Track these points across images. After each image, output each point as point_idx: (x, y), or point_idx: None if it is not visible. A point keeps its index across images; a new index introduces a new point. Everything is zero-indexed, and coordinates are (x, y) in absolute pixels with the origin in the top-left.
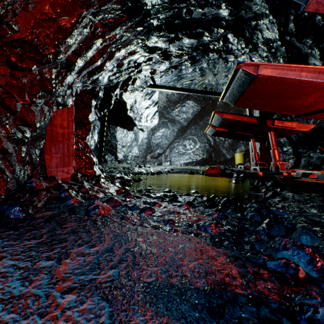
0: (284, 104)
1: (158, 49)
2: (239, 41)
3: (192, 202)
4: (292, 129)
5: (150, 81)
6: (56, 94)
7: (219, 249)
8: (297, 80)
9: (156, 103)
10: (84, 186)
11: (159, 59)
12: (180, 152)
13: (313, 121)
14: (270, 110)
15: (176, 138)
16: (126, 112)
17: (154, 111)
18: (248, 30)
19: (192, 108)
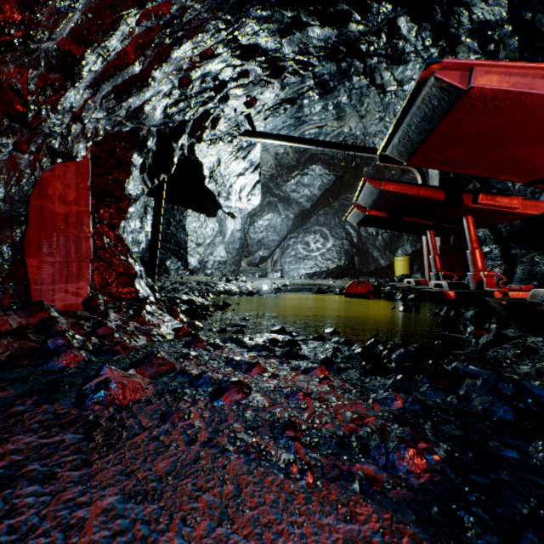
0: (510, 157)
1: (260, 52)
2: (421, 31)
3: (332, 359)
4: (511, 211)
5: (245, 125)
6: (44, 129)
7: None
8: None
9: (257, 167)
10: (104, 322)
11: (262, 76)
12: (299, 255)
13: None
14: (477, 171)
15: (293, 231)
16: (203, 181)
17: (254, 181)
18: (441, 6)
19: (319, 177)
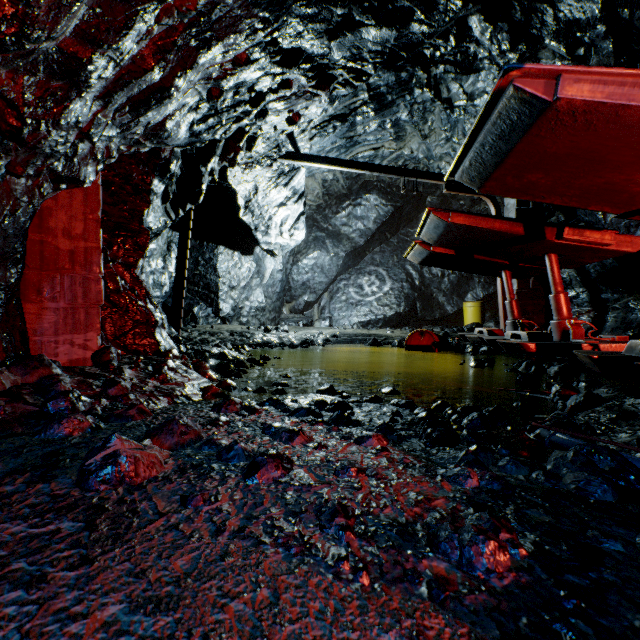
0: (603, 183)
1: (305, 58)
2: (497, 32)
3: (391, 425)
4: (602, 247)
5: (287, 145)
6: (45, 149)
7: None
8: None
9: (301, 195)
10: (117, 380)
11: (307, 87)
12: (351, 300)
13: None
14: (563, 200)
15: (344, 272)
16: (237, 212)
17: (297, 212)
18: (521, 2)
19: (375, 208)
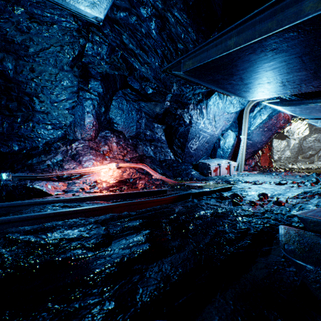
0: None
1: None
2: None
3: None
4: None
5: None
6: None
7: None
8: None
9: (306, 124)
10: (275, 168)
11: None
12: None
13: None
14: None
15: None
16: (283, 133)
17: (304, 127)
18: None
19: None
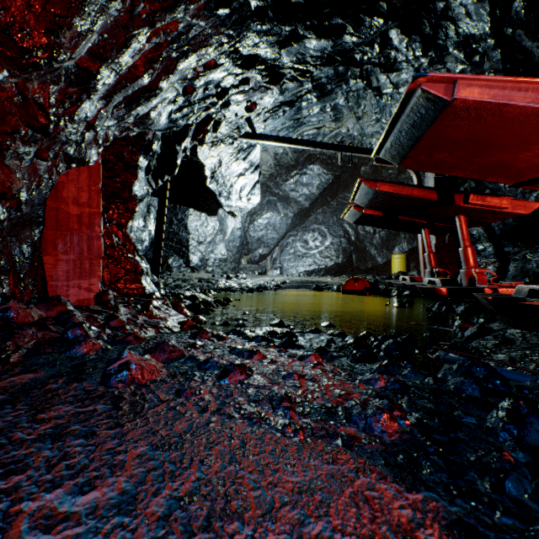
0: (495, 160)
1: (260, 61)
2: (412, 42)
3: (326, 348)
4: (501, 210)
5: (245, 127)
6: (62, 138)
7: (415, 495)
8: (531, 110)
9: (257, 167)
10: (116, 315)
11: (262, 83)
12: (298, 253)
13: (536, 197)
14: (466, 173)
15: (292, 230)
16: (204, 181)
17: (253, 180)
18: (429, 20)
19: (318, 177)
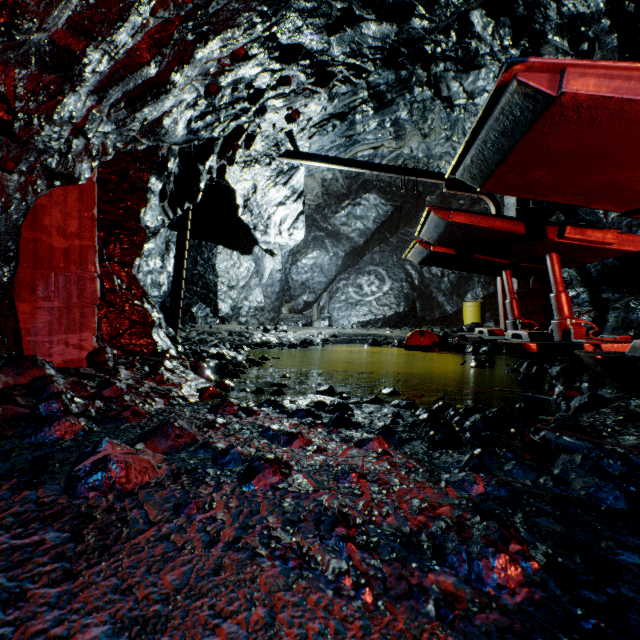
0: (606, 180)
1: (304, 54)
2: (499, 27)
3: (392, 428)
4: (604, 246)
5: (286, 144)
6: (38, 144)
7: None
8: None
9: (301, 194)
10: (112, 381)
11: (306, 84)
12: (350, 300)
13: None
14: (566, 198)
15: (343, 272)
16: (236, 211)
17: (296, 211)
18: None
19: (374, 208)
